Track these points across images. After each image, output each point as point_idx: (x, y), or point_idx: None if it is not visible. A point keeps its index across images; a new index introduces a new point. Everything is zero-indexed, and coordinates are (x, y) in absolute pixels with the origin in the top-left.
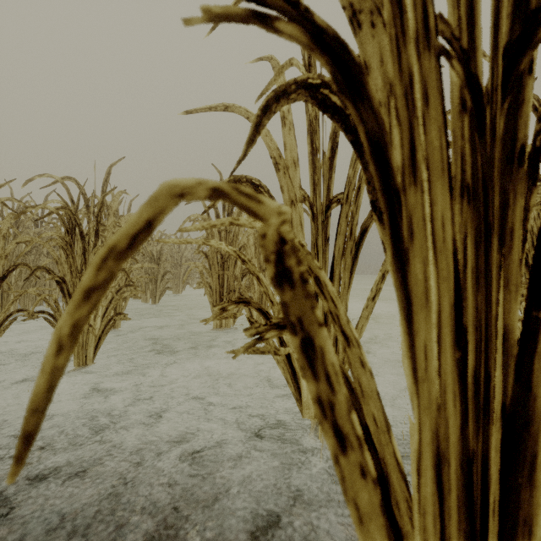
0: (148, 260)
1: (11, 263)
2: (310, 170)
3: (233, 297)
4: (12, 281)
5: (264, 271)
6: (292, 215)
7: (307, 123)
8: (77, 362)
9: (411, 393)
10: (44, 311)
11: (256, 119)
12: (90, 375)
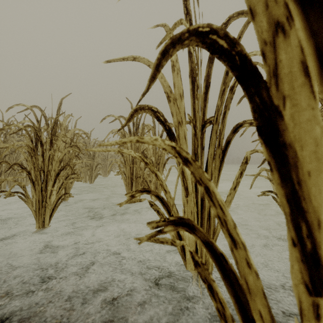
0: (87, 157)
1: (1, 159)
2: (191, 101)
3: (139, 181)
4: (2, 170)
5: (158, 164)
6: (179, 132)
7: (189, 69)
8: (38, 225)
9: (299, 302)
10: (18, 191)
11: (156, 61)
12: (46, 234)
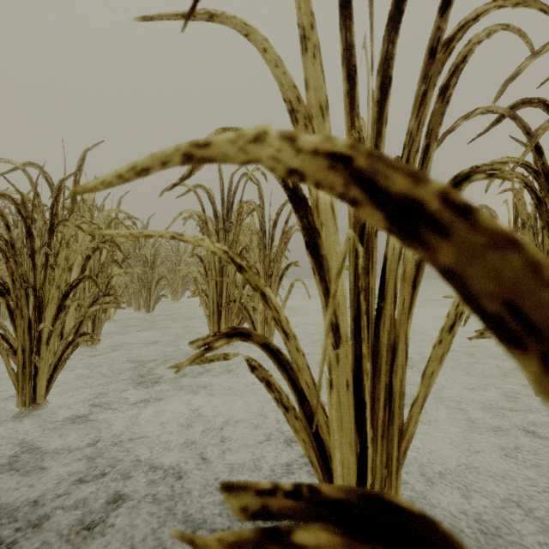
0: (141, 264)
1: None
2: (347, 121)
3: (233, 308)
4: None
5: (269, 278)
6: (319, 194)
7: (341, 47)
8: (21, 400)
9: None
10: None
11: None
12: (41, 417)
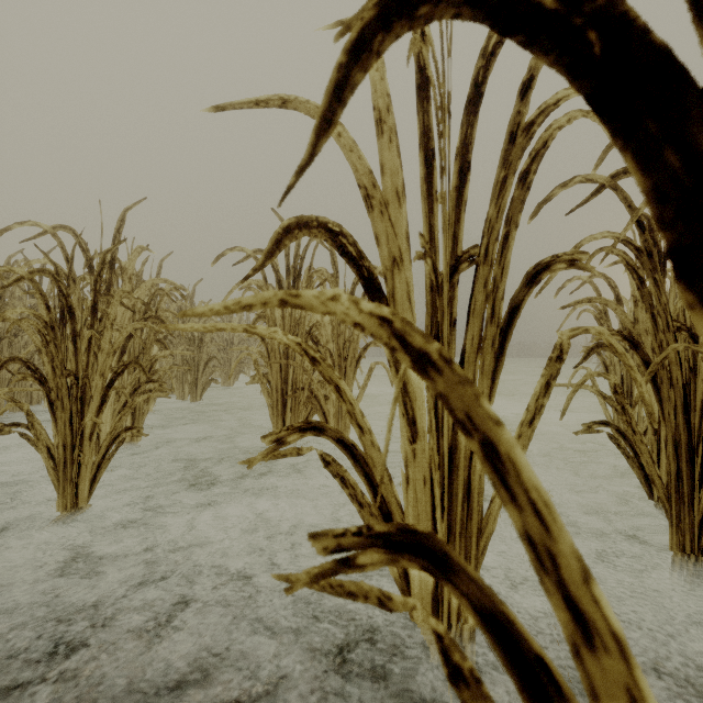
0: (186, 342)
1: None
2: (424, 207)
3: (301, 397)
4: None
5: (344, 360)
6: (395, 283)
7: (419, 130)
8: (62, 504)
9: None
10: (20, 423)
11: (336, 75)
12: (83, 523)
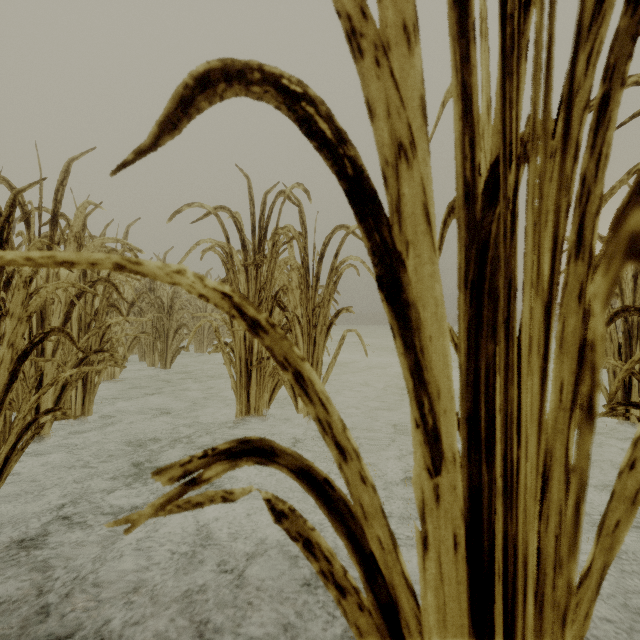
0: (155, 309)
1: None
2: (453, 54)
3: (267, 367)
4: None
5: (314, 327)
6: (401, 188)
7: None
8: None
9: None
10: None
11: None
12: None
